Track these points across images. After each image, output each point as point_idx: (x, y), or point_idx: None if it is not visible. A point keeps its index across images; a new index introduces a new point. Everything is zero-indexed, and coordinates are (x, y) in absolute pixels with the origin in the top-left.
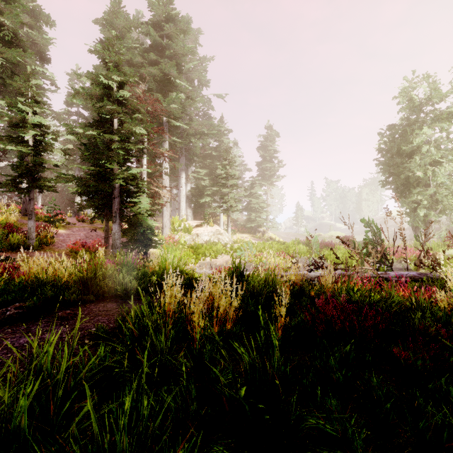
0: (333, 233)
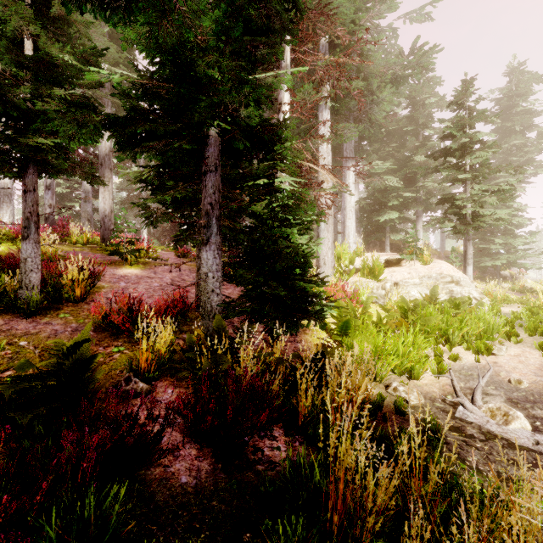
0: None
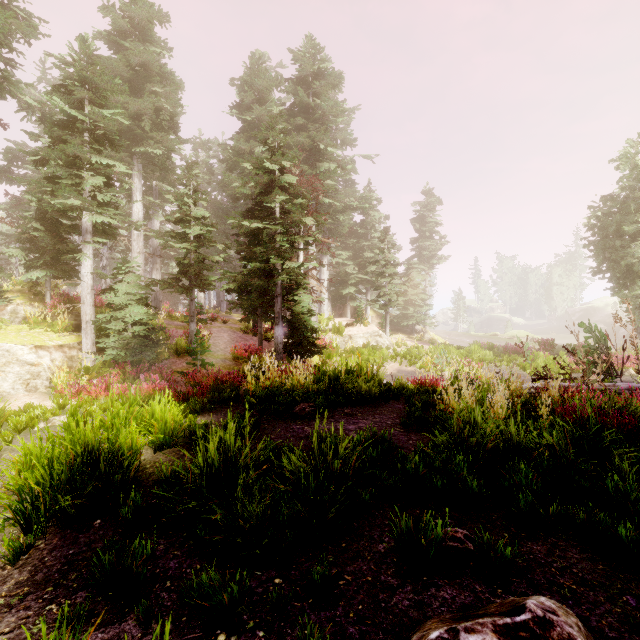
0: (516, 332)
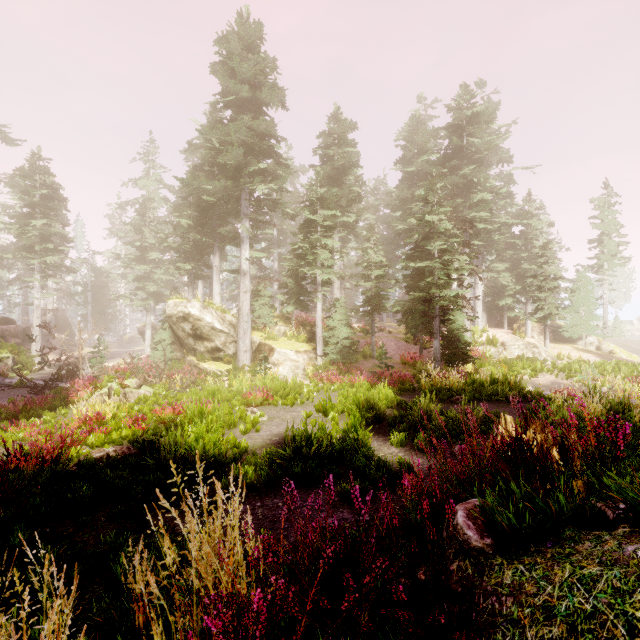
0: None
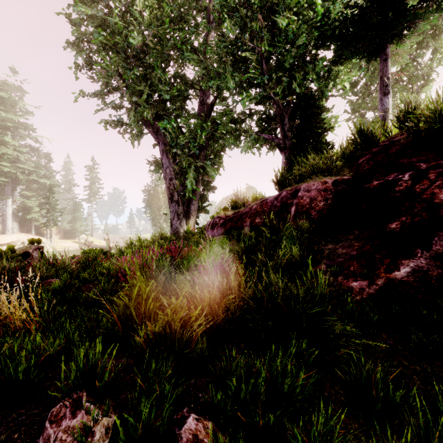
0: (145, 235)
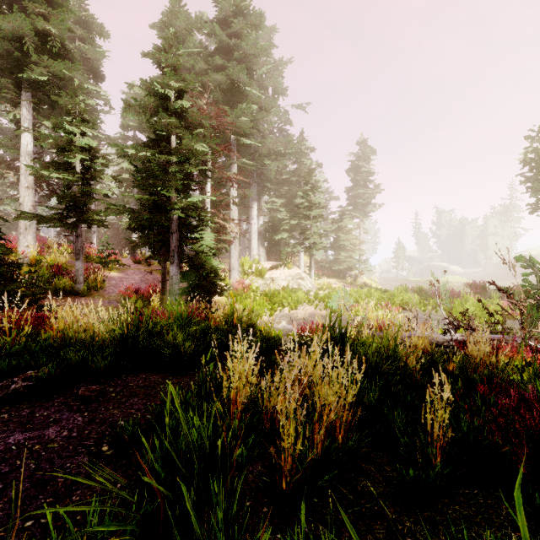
0: (450, 278)
